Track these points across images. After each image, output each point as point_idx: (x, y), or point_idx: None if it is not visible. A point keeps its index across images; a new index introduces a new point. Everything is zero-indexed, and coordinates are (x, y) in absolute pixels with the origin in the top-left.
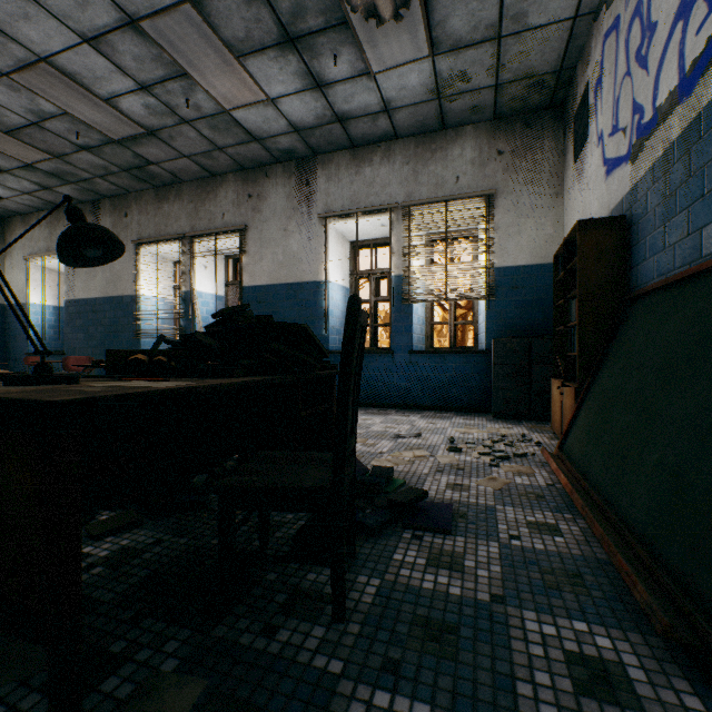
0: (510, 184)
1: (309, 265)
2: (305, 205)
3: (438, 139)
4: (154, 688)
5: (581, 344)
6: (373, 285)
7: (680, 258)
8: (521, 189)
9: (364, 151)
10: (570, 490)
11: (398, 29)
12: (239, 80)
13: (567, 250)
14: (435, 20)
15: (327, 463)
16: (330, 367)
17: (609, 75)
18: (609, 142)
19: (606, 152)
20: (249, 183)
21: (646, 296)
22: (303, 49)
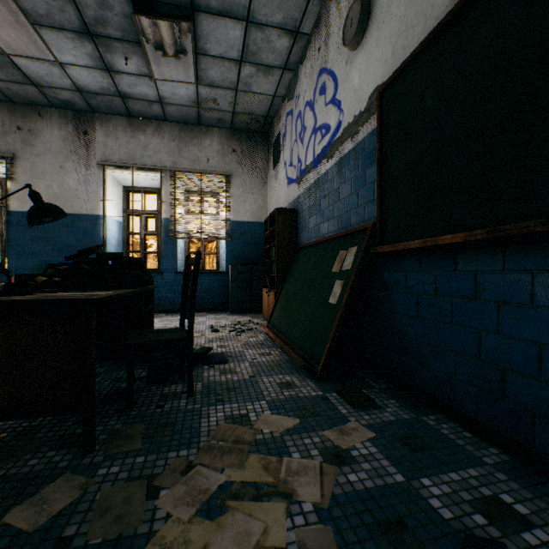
0: (240, 171)
1: (88, 200)
2: (83, 150)
3: (196, 130)
4: (119, 432)
5: (278, 270)
6: (144, 222)
7: (314, 235)
8: (246, 176)
9: (139, 122)
10: (275, 337)
11: (177, 63)
12: (29, 38)
13: (271, 220)
14: (201, 67)
15: (173, 331)
16: (151, 283)
17: (289, 135)
18: (289, 169)
19: (288, 173)
20: (19, 116)
21: (303, 249)
22: (100, 43)
